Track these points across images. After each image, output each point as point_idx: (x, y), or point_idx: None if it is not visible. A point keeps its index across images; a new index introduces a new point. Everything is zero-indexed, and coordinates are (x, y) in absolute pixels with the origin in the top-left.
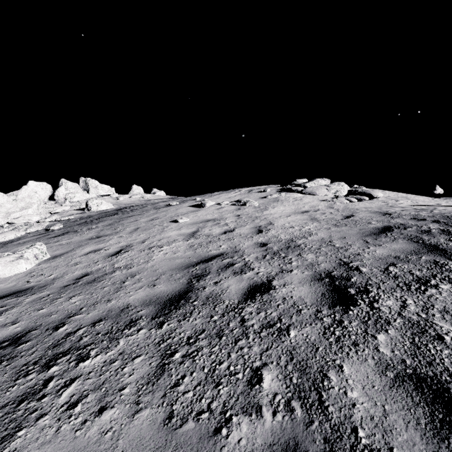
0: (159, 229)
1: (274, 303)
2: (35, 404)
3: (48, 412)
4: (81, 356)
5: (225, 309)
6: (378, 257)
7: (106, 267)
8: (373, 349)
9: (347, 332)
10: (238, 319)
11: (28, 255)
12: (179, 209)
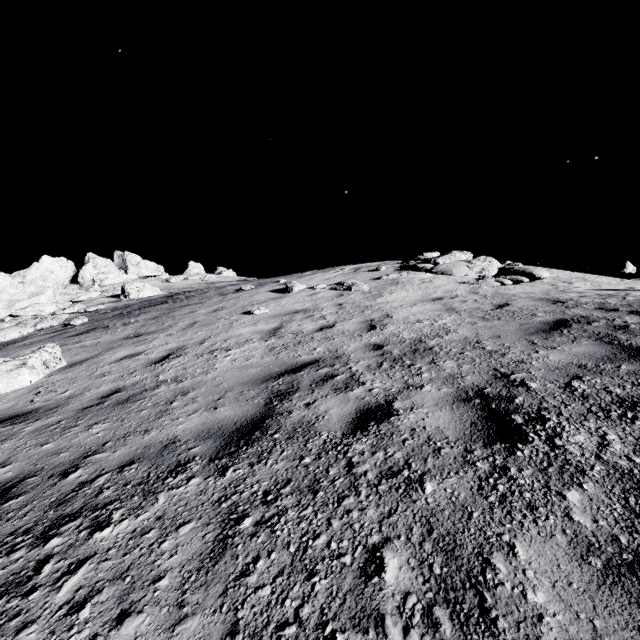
0: (225, 324)
1: (397, 437)
2: (18, 603)
3: (37, 619)
4: (98, 521)
5: (322, 446)
6: (554, 366)
7: (146, 379)
8: (562, 516)
9: (516, 486)
10: (342, 463)
11: (34, 362)
12: (255, 295)
